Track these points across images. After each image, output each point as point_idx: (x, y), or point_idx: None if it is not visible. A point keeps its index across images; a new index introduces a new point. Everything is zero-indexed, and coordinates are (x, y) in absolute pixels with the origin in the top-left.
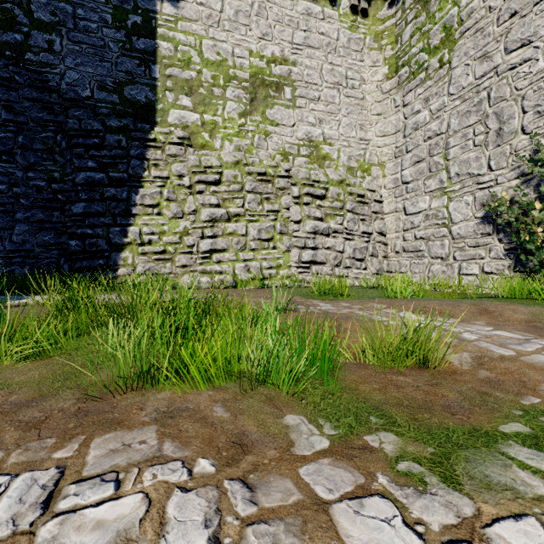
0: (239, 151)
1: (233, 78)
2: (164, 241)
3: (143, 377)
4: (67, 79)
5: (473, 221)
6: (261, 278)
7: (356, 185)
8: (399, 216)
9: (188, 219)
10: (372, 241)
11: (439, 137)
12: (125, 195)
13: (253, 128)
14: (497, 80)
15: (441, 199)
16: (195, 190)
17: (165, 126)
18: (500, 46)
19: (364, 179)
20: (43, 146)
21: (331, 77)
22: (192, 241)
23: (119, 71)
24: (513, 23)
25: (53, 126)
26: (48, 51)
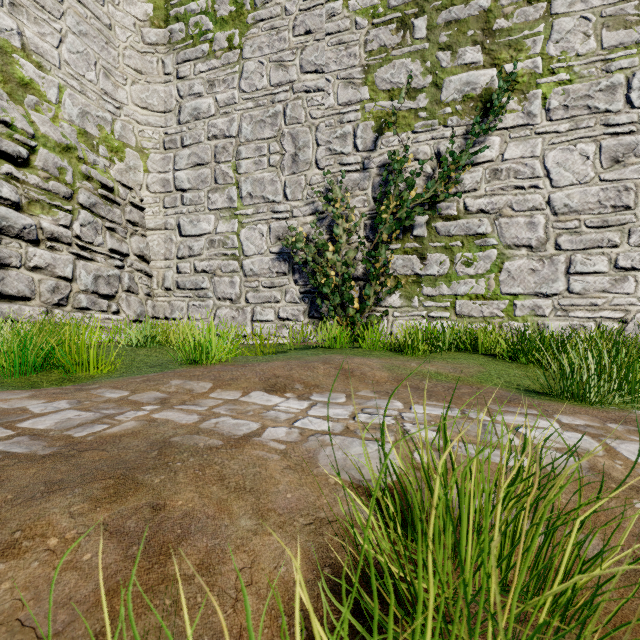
0: None
1: None
2: None
3: None
4: None
5: (268, 256)
6: None
7: (99, 167)
8: (172, 236)
9: None
10: (129, 268)
11: (228, 140)
12: None
13: None
14: (293, 97)
15: (231, 222)
16: None
17: None
18: (296, 60)
19: (112, 164)
20: None
21: None
22: None
23: None
24: (308, 42)
25: None
26: None
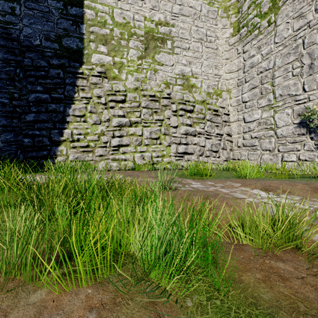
0: (137, 81)
1: (133, 34)
2: (88, 139)
3: (31, 263)
4: (24, 33)
5: (291, 126)
6: (151, 163)
7: (212, 104)
8: (240, 123)
9: (104, 125)
10: (223, 140)
11: (267, 71)
12: (62, 109)
13: (147, 67)
14: (309, 31)
15: (269, 112)
16: (108, 106)
17: (89, 64)
18: (311, 8)
19: (217, 100)
20: (7, 76)
21: (197, 35)
22: (106, 139)
23: (59, 28)
24: None
25: (14, 63)
26: (11, 14)
